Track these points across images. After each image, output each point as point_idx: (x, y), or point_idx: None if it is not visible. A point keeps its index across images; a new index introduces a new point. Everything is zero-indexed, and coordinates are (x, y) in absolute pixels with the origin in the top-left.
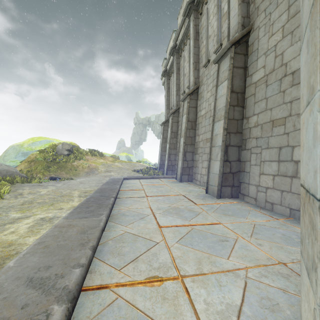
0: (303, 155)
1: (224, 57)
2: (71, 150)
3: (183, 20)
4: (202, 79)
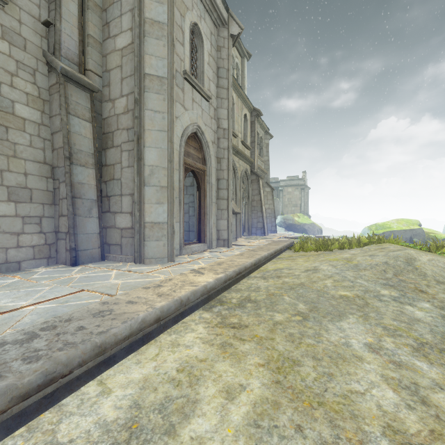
0: (151, 215)
1: None
2: None
3: None
4: None
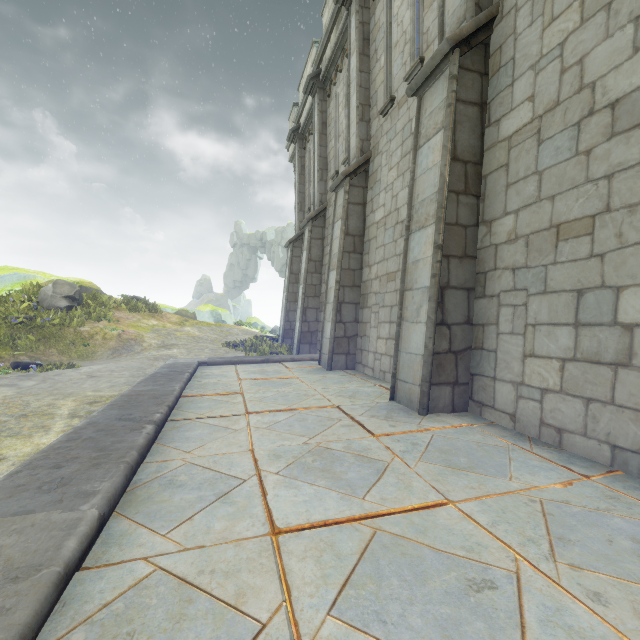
0: None
1: (433, 79)
2: (78, 297)
3: (334, 15)
4: (378, 141)
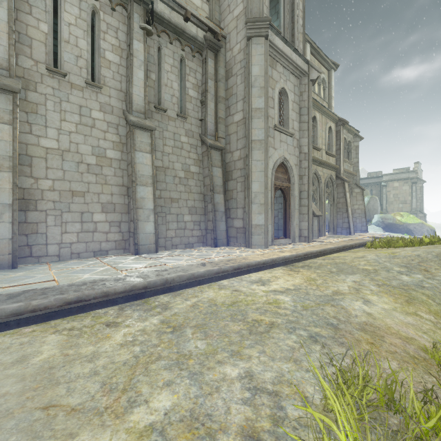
0: (255, 220)
1: (142, 129)
2: None
3: None
4: (35, 81)
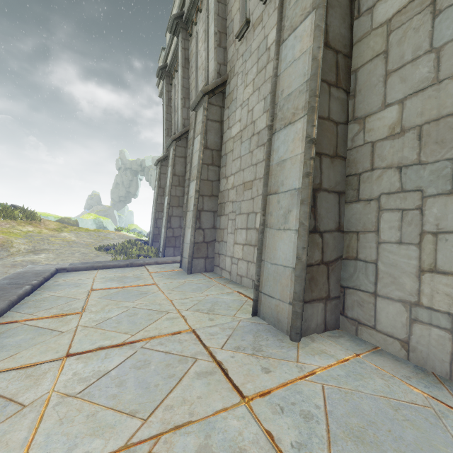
0: None
1: None
2: None
3: None
4: (234, 64)
